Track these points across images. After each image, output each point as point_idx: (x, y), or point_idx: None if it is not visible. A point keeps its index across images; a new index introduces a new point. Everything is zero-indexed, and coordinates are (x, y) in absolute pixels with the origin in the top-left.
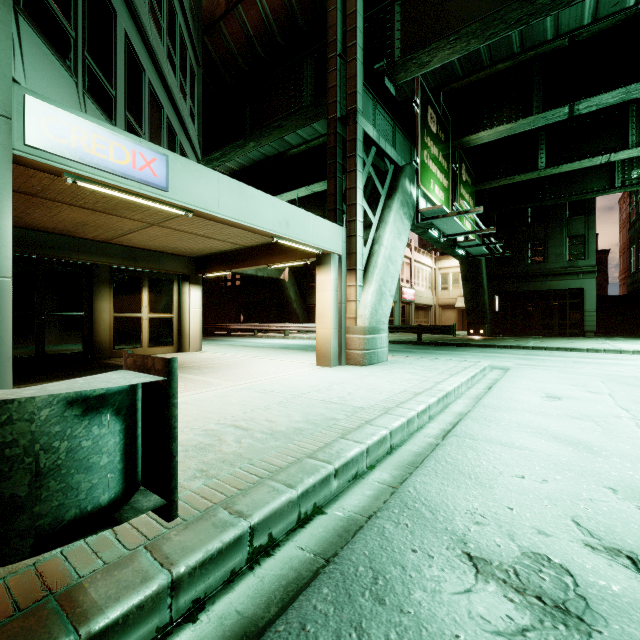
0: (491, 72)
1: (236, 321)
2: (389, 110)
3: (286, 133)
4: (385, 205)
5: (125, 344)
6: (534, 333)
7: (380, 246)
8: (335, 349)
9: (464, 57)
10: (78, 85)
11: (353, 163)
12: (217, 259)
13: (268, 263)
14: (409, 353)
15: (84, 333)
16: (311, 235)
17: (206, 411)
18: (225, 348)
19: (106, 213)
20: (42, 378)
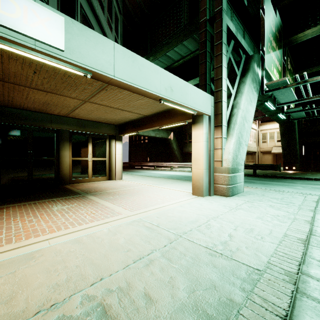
0: None
1: (145, 161)
2: (241, 19)
3: (171, 48)
4: (240, 81)
5: (78, 175)
6: None
7: (238, 109)
8: (206, 183)
9: None
10: None
11: (219, 48)
12: (130, 125)
13: (159, 125)
14: (252, 183)
15: (55, 169)
16: (189, 100)
17: (89, 259)
18: (136, 177)
19: (54, 93)
20: (16, 200)
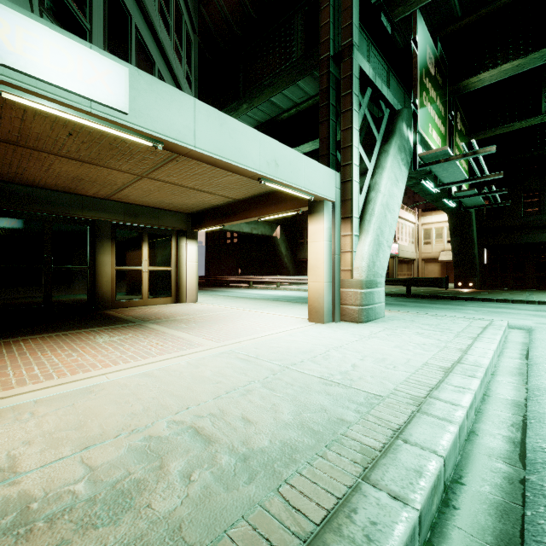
0: (494, 8)
1: (234, 274)
2: (383, 53)
3: (277, 91)
4: (381, 150)
5: (126, 295)
6: (527, 286)
7: (377, 193)
8: (328, 304)
9: None
10: None
11: (348, 102)
12: (211, 214)
13: (258, 215)
14: (402, 307)
15: (88, 285)
16: (303, 178)
17: (167, 392)
18: (220, 299)
19: (94, 164)
20: (32, 331)
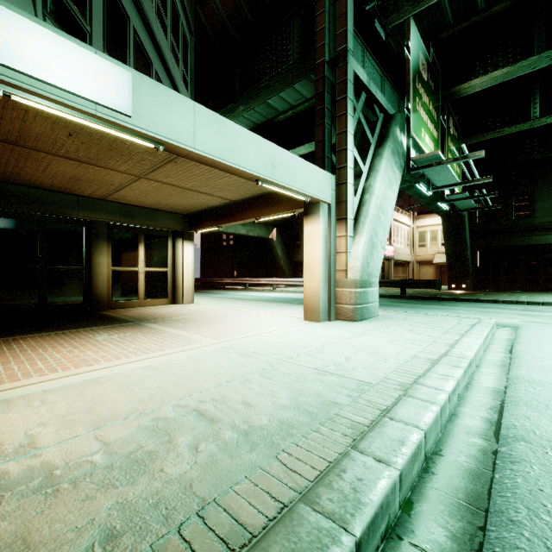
0: (485, 16)
1: (230, 276)
2: (378, 59)
3: (273, 94)
4: (375, 154)
5: (122, 296)
6: (518, 288)
7: (371, 195)
8: (324, 303)
9: (456, 1)
10: (36, 3)
11: (343, 106)
12: (207, 215)
13: (255, 216)
14: (396, 307)
15: (84, 285)
16: (299, 180)
17: (170, 382)
18: (216, 300)
19: (92, 164)
20: (30, 330)
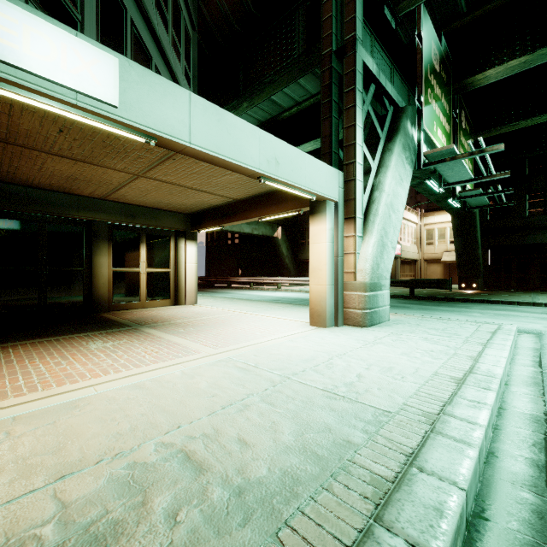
0: (501, 3)
1: (235, 275)
2: (387, 49)
3: (278, 89)
4: (385, 149)
5: (124, 297)
6: (532, 287)
7: (381, 192)
8: (331, 307)
9: None
10: None
11: (351, 98)
12: (210, 214)
13: (258, 216)
14: (406, 309)
15: (84, 287)
16: (304, 177)
17: (158, 407)
18: (220, 301)
19: (88, 163)
20: (24, 335)
